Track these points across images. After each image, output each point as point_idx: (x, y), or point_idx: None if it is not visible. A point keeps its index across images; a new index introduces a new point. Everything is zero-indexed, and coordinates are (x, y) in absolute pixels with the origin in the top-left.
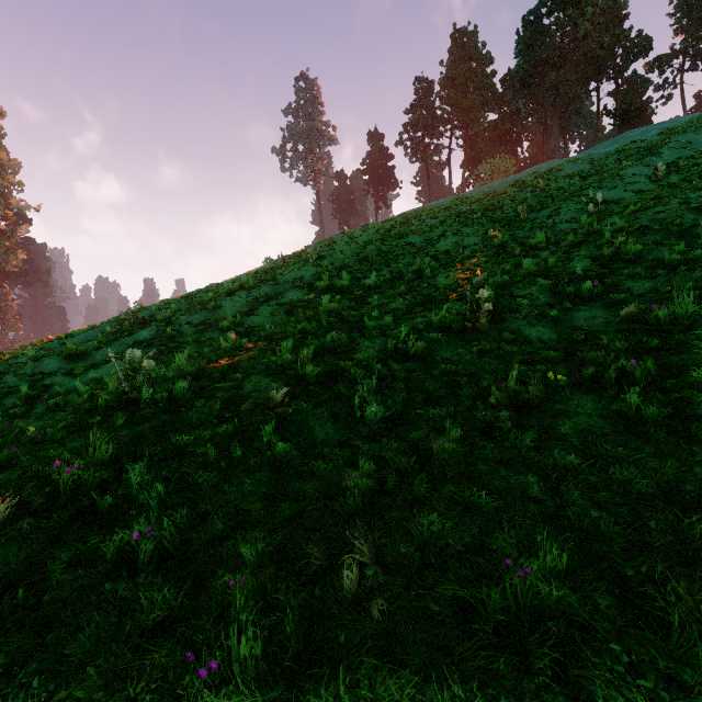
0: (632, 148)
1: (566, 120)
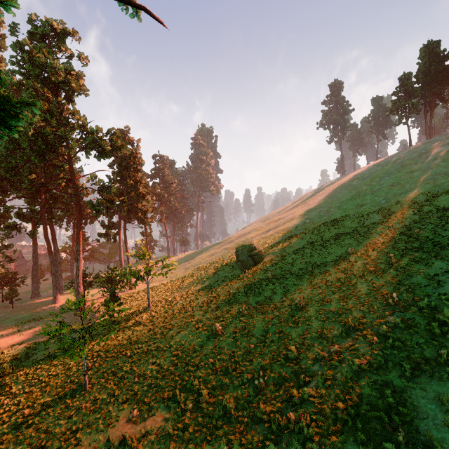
0: None
1: None
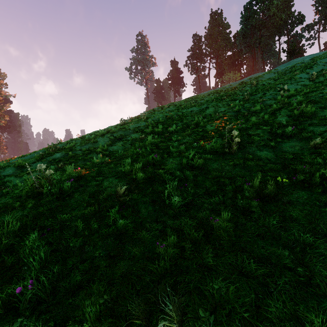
0: (297, 66)
1: (264, 54)
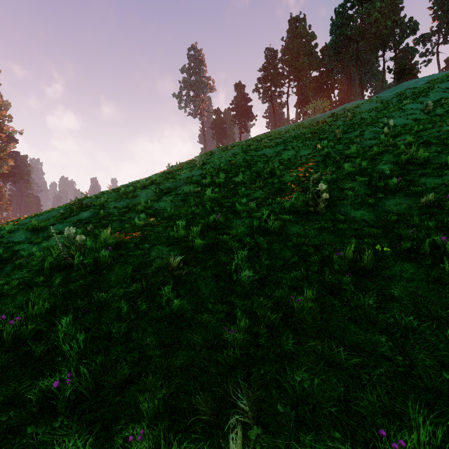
0: (408, 92)
1: (363, 75)
